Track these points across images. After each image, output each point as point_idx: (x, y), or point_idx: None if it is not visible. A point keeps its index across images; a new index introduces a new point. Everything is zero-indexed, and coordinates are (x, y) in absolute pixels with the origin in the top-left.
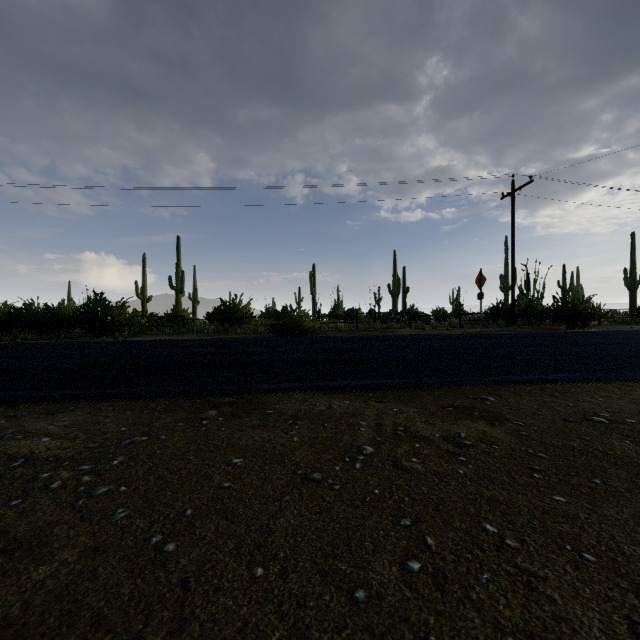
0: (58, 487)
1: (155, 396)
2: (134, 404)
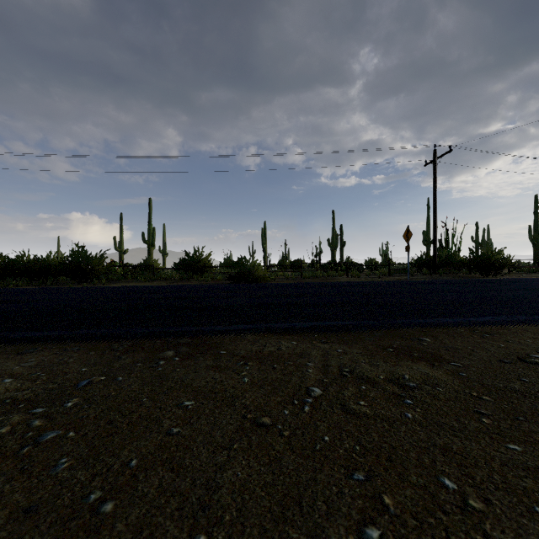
0: (6, 433)
1: (117, 337)
2: (98, 345)
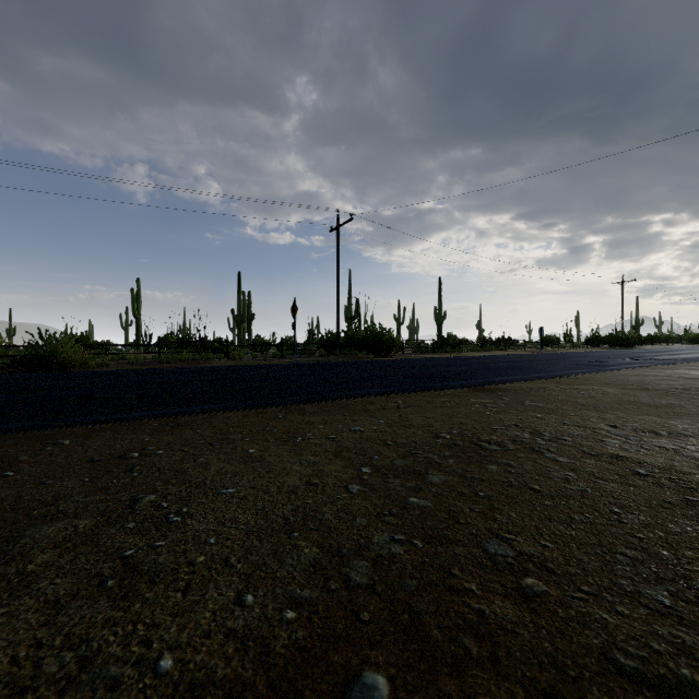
0: None
1: None
2: None
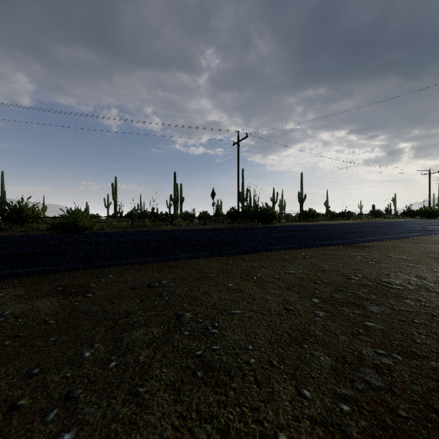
0: None
1: None
2: None
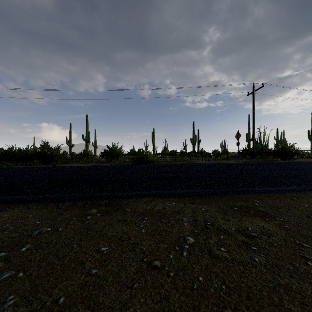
0: None
1: (61, 200)
2: (49, 204)
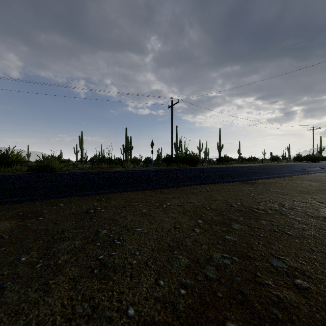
0: None
1: None
2: None
